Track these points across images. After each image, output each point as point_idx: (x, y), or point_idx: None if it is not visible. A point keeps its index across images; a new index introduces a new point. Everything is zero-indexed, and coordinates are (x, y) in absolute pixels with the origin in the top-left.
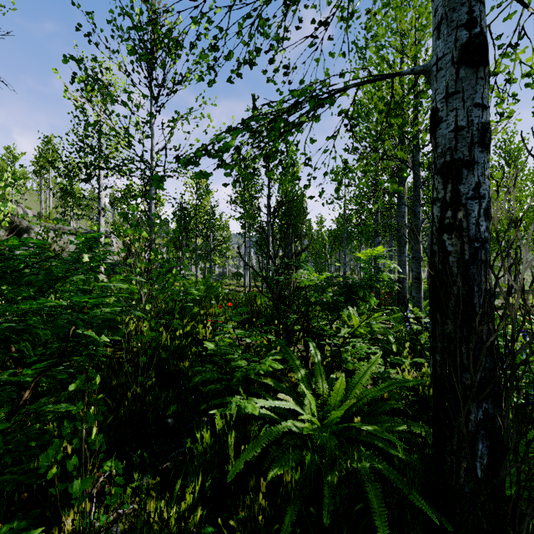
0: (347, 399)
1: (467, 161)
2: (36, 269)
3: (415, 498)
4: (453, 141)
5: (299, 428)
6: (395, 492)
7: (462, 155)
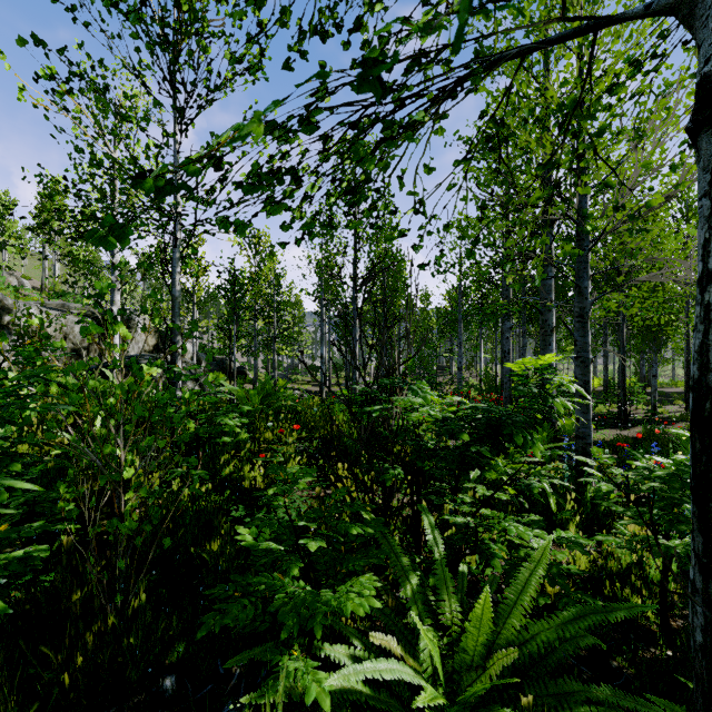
0: (498, 638)
1: None
2: None
3: None
4: None
5: None
6: None
7: None
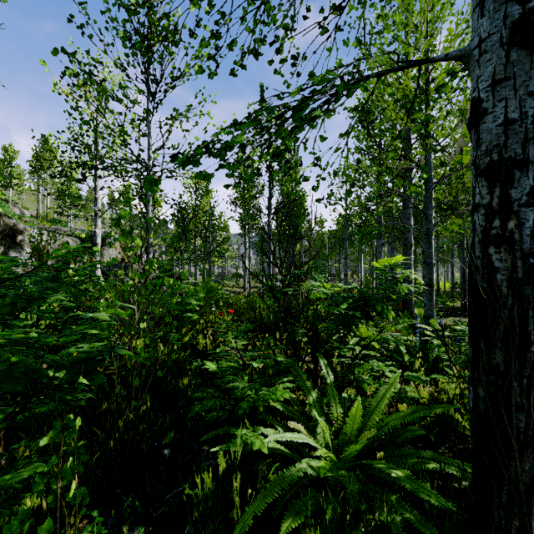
0: (365, 427)
1: (520, 160)
2: (4, 290)
3: None
4: (502, 137)
5: (315, 469)
6: None
7: (514, 153)
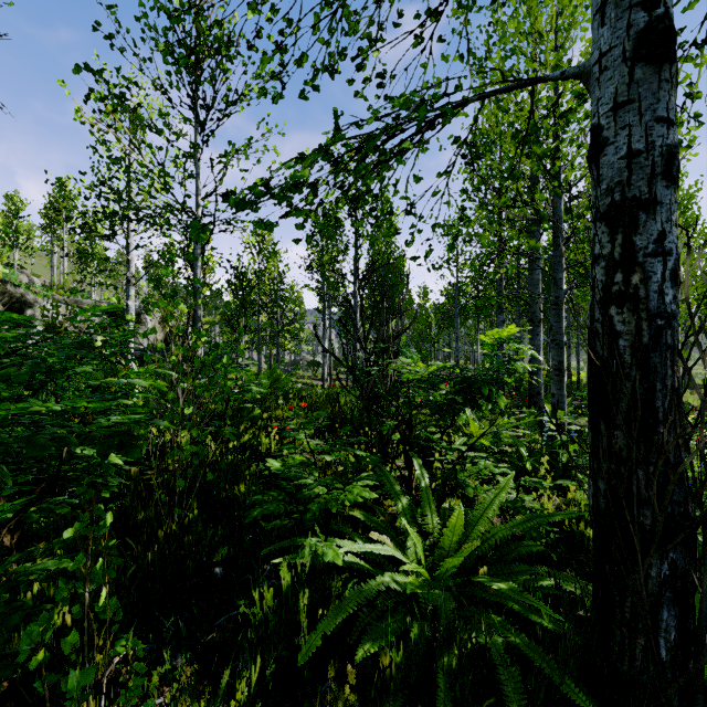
0: (467, 539)
1: (646, 201)
2: (20, 358)
3: (571, 689)
4: (625, 172)
5: (400, 584)
6: (543, 684)
7: (639, 192)
